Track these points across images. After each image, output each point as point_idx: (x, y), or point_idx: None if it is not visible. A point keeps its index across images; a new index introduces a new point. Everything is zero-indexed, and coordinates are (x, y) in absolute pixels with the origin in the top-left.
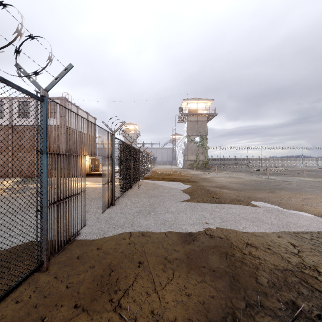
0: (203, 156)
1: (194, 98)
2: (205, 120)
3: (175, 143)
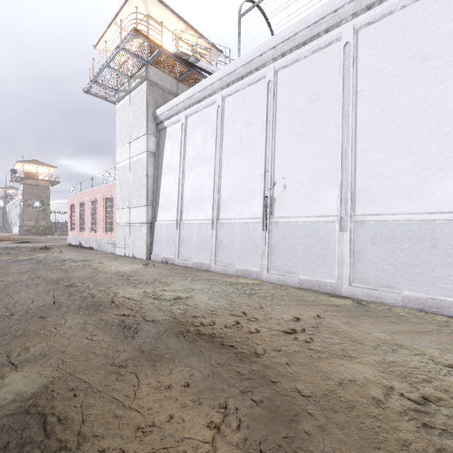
0: (44, 221)
1: (33, 161)
2: (47, 186)
3: (6, 205)
